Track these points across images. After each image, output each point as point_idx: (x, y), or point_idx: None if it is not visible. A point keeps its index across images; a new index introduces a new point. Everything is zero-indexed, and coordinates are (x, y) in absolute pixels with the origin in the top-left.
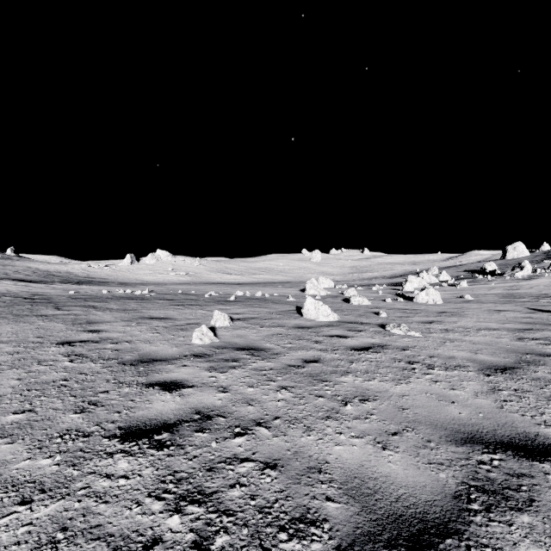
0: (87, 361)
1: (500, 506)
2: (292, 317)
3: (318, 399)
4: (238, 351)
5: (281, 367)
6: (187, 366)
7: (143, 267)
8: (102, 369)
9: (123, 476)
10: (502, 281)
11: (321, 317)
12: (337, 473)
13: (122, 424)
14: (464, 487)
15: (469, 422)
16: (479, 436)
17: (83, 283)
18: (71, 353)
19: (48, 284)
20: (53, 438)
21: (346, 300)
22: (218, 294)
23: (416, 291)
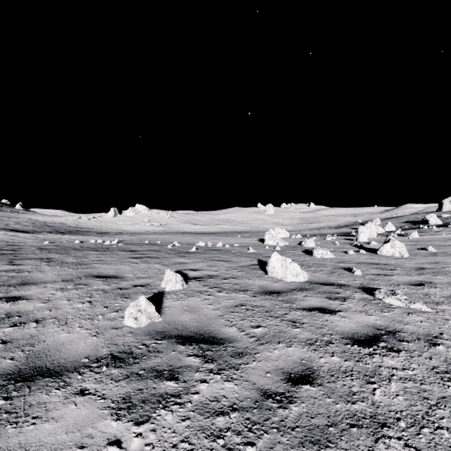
0: None
1: None
2: (255, 274)
3: None
4: (183, 346)
5: (251, 399)
6: (84, 394)
7: (124, 218)
8: None
9: None
10: (450, 231)
11: (289, 276)
12: None
13: None
14: None
15: None
16: None
17: (68, 233)
18: None
19: (35, 234)
20: None
21: (307, 252)
22: (181, 244)
23: (372, 242)
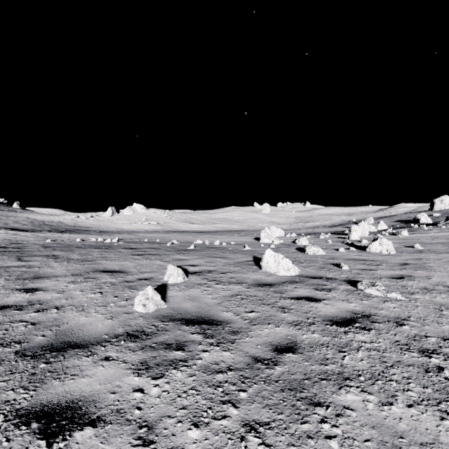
0: None
1: None
2: (250, 269)
3: None
4: (187, 326)
5: (244, 363)
6: (109, 360)
7: (122, 217)
8: None
9: None
10: (439, 230)
11: (282, 271)
12: None
13: None
14: None
15: None
16: None
17: (67, 232)
18: None
19: (36, 233)
20: None
21: (300, 250)
22: (180, 242)
23: (363, 240)
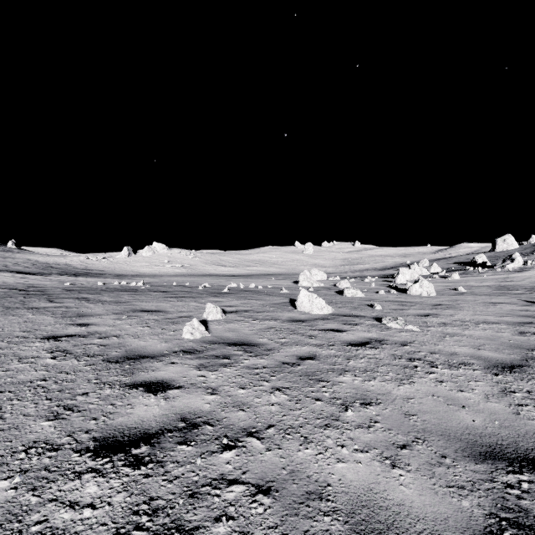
0: (70, 357)
1: None
2: (285, 309)
3: (316, 402)
4: (230, 347)
5: (275, 364)
6: (175, 363)
7: (140, 259)
8: (84, 367)
9: (89, 505)
10: (493, 273)
11: (315, 310)
12: (341, 501)
13: (97, 433)
14: (494, 521)
15: (485, 431)
16: (500, 450)
17: (80, 275)
18: (56, 349)
19: (46, 276)
20: (17, 453)
21: (339, 292)
22: (212, 285)
23: (408, 283)
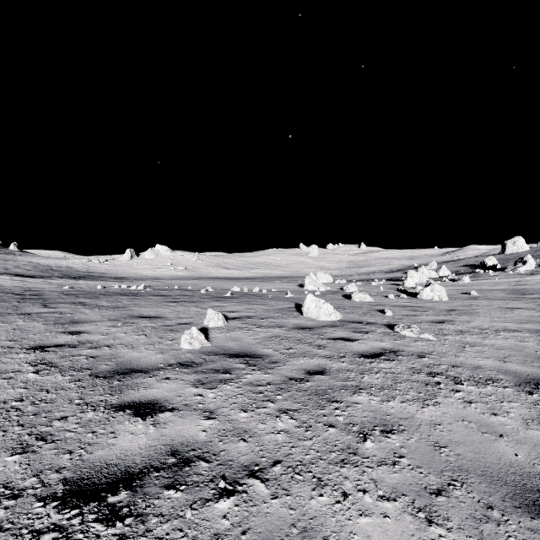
0: (55, 372)
1: None
2: (291, 315)
3: (329, 429)
4: (232, 359)
5: (281, 380)
6: (170, 379)
7: (142, 262)
8: (68, 384)
9: None
10: (505, 276)
11: (323, 316)
12: None
13: (70, 473)
14: None
15: (533, 470)
16: None
17: (81, 278)
18: (40, 361)
19: (45, 279)
20: None
21: (347, 297)
22: (214, 289)
23: (418, 286)
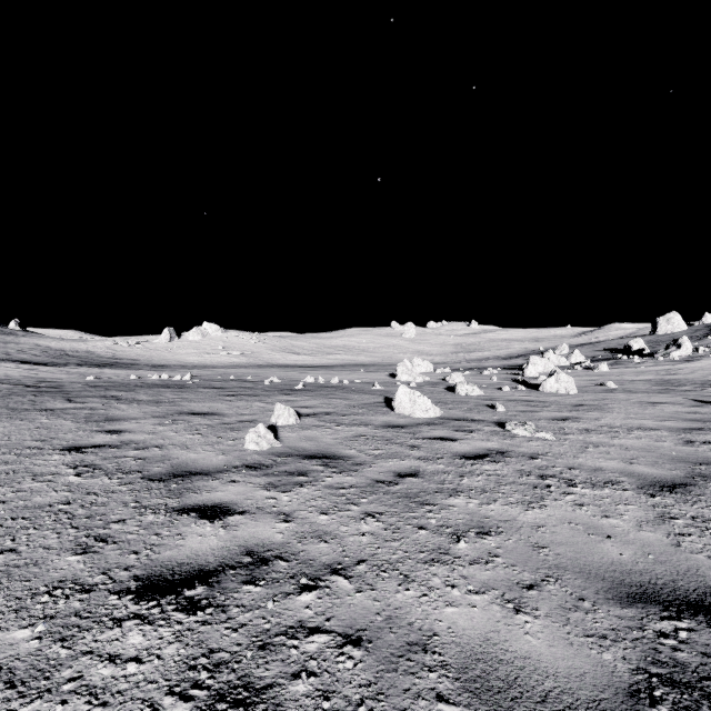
0: (100, 474)
1: (701, 710)
2: (379, 412)
3: (419, 531)
4: (307, 460)
5: (366, 483)
6: (236, 482)
7: (185, 345)
8: (119, 487)
9: (134, 658)
10: (653, 363)
11: (418, 412)
12: (450, 653)
13: (140, 571)
14: (642, 677)
15: (635, 568)
16: (653, 591)
17: (106, 366)
18: (80, 463)
19: (61, 367)
20: (38, 595)
21: (450, 389)
22: (281, 380)
23: (541, 376)
